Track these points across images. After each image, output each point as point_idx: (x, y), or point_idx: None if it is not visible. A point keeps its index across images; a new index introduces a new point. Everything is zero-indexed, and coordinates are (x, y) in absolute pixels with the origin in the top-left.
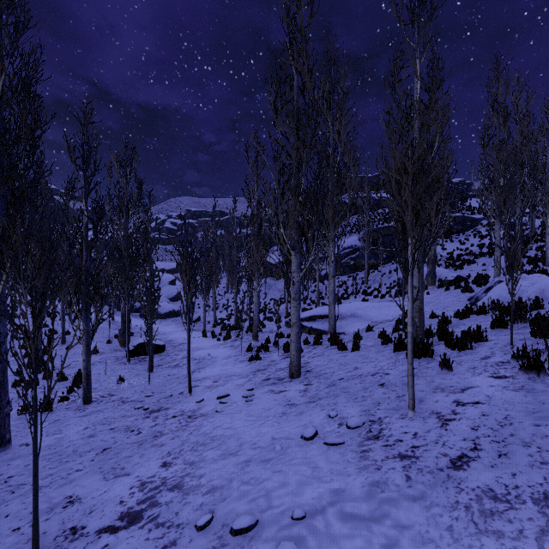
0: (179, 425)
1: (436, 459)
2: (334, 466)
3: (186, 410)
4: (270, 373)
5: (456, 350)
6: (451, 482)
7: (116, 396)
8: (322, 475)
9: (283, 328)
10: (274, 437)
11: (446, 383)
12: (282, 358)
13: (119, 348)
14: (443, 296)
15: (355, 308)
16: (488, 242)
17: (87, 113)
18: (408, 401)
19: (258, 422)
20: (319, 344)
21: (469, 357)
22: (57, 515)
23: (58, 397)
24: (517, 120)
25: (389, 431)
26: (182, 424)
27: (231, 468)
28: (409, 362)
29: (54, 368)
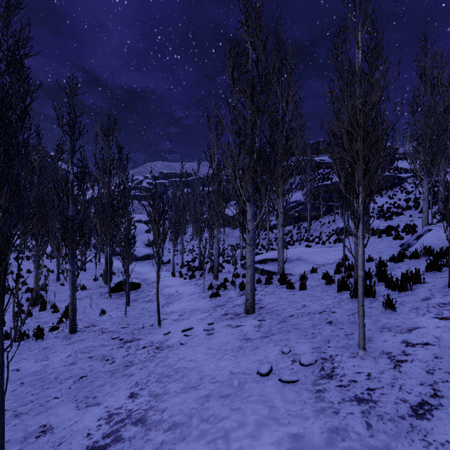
0: (148, 356)
1: (395, 405)
2: (290, 406)
3: (155, 341)
4: (228, 309)
5: (396, 291)
6: (416, 433)
7: (97, 327)
8: (279, 416)
9: (239, 269)
10: (231, 371)
11: (391, 322)
12: (238, 296)
13: (103, 285)
14: (376, 243)
15: (300, 253)
16: (413, 197)
17: (73, 87)
18: (359, 340)
19: (217, 355)
20: (270, 283)
21: (410, 298)
22: (29, 445)
23: (50, 327)
24: (440, 91)
25: (342, 370)
26: (150, 354)
27: (191, 403)
28: (360, 304)
29: (49, 301)
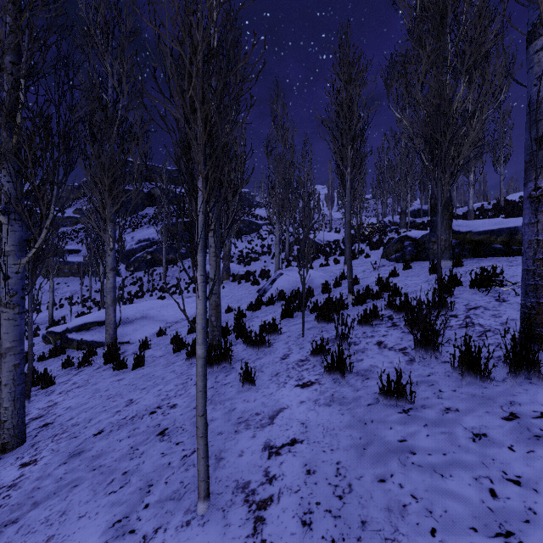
0: None
1: None
2: None
3: None
4: None
5: (255, 350)
6: None
7: None
8: None
9: (38, 345)
10: None
11: (250, 408)
12: None
13: None
14: (236, 289)
15: (147, 308)
16: (267, 243)
17: None
18: (198, 484)
19: None
20: (88, 364)
21: (269, 358)
22: None
23: None
24: (287, 146)
25: None
26: None
27: None
28: (200, 413)
29: None
